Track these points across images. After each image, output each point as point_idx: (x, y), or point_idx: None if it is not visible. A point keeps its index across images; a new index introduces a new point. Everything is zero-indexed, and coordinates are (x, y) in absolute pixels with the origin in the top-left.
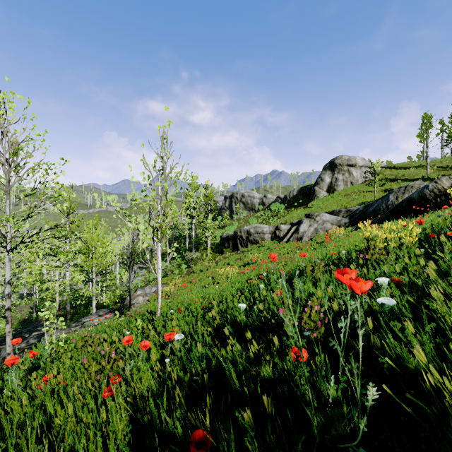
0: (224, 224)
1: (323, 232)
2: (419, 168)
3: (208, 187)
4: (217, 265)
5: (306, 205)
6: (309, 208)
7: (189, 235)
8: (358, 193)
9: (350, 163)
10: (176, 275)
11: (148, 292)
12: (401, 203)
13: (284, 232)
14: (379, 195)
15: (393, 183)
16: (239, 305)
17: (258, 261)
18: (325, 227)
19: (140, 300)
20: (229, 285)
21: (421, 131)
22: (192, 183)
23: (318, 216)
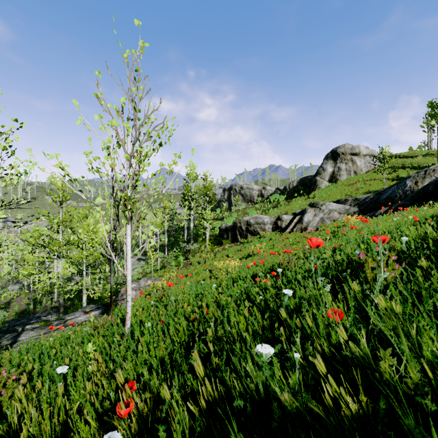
0: (223, 215)
1: (329, 222)
2: (426, 156)
3: (207, 178)
4: (215, 257)
5: (307, 196)
6: (311, 199)
7: (188, 227)
8: (363, 182)
9: (354, 152)
10: (173, 267)
11: (143, 285)
12: (426, 187)
13: (287, 222)
14: (387, 184)
15: (401, 171)
16: (260, 350)
17: (260, 253)
18: (332, 216)
19: (132, 294)
20: (229, 283)
21: (430, 116)
22: (190, 173)
23: (323, 205)
